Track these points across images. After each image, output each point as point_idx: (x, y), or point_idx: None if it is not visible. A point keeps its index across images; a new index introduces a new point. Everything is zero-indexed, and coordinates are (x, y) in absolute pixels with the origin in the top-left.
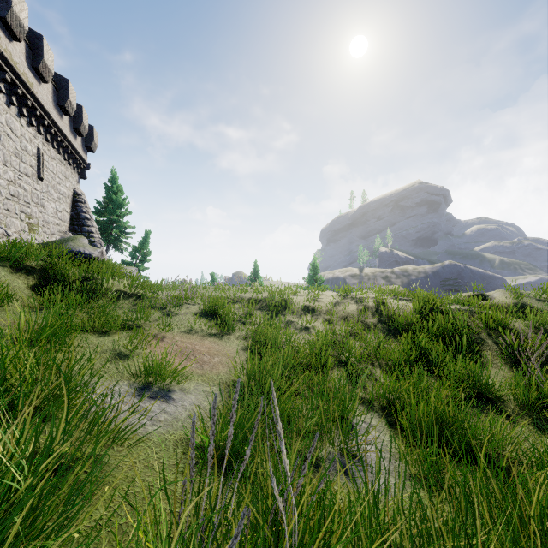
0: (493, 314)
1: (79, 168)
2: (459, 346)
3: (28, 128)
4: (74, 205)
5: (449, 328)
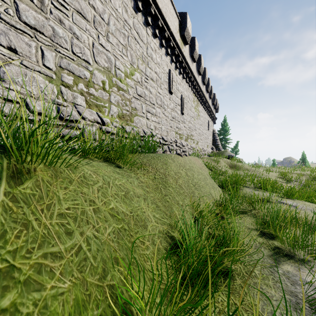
0: None
1: (213, 120)
2: None
3: (207, 115)
4: (213, 135)
5: None
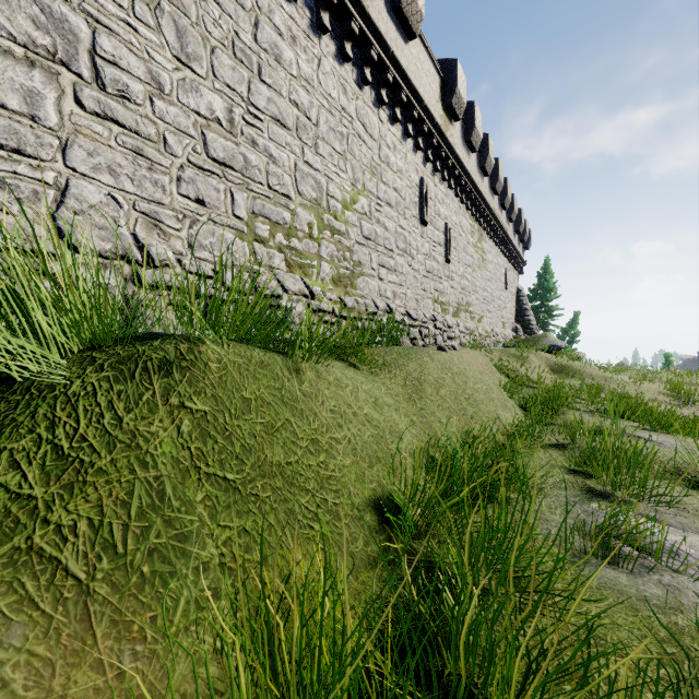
0: None
1: (519, 268)
2: None
3: (502, 258)
4: (516, 299)
5: None
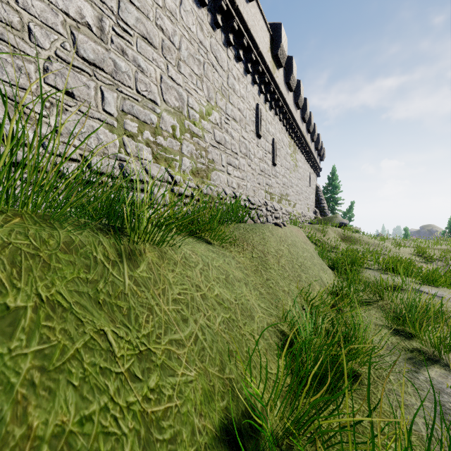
0: None
1: (317, 172)
2: None
3: (307, 165)
4: (316, 193)
5: None
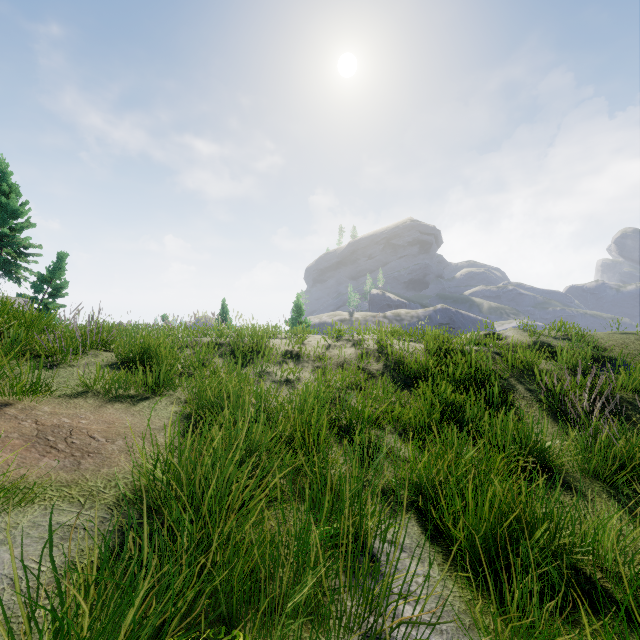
0: (521, 354)
1: None
2: (490, 396)
3: None
4: None
5: (473, 373)
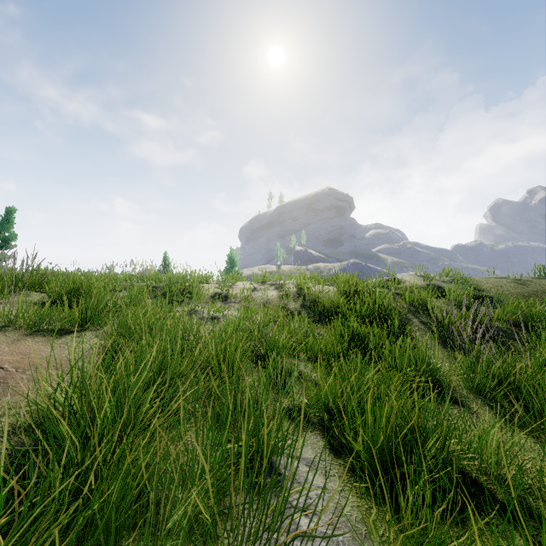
0: (416, 293)
1: None
2: (390, 328)
3: None
4: None
5: (377, 309)
